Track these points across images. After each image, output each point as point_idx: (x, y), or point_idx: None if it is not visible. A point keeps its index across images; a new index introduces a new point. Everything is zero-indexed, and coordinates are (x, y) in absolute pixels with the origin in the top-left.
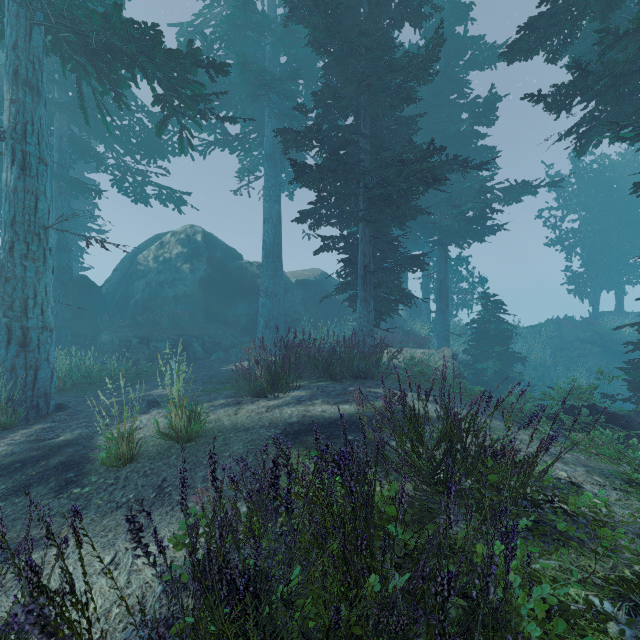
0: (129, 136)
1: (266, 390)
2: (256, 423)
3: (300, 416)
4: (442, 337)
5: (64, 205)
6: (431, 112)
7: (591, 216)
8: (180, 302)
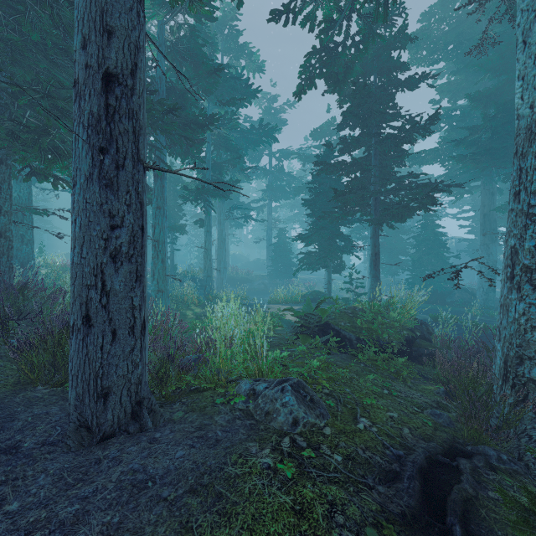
0: None
1: None
2: None
3: None
4: None
5: None
6: None
7: None
8: None
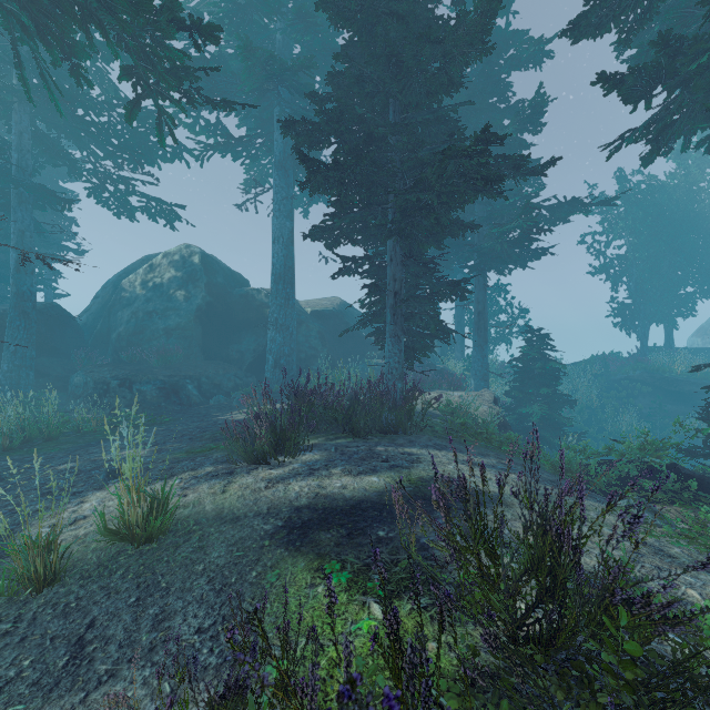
0: (109, 136)
1: (268, 454)
2: (250, 508)
3: (311, 496)
4: (480, 377)
5: (25, 217)
6: (468, 116)
7: (639, 241)
8: (173, 336)
